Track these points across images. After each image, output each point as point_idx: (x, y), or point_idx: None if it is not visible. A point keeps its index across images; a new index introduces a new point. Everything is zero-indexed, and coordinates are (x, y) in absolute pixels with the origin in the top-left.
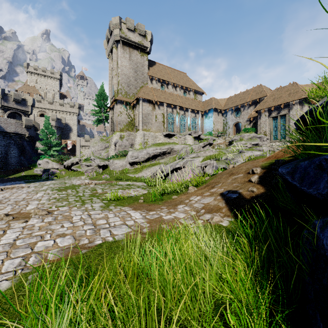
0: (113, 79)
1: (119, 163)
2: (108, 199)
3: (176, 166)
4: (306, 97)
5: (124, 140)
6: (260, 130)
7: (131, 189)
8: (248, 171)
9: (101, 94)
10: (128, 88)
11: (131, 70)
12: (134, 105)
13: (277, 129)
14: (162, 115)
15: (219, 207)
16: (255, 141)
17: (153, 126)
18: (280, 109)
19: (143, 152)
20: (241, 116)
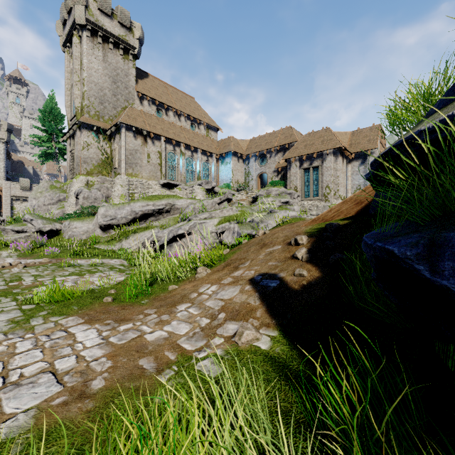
0: (73, 88)
1: (81, 226)
2: (35, 300)
3: (178, 232)
4: (340, 146)
5: (93, 189)
6: (290, 184)
7: (97, 273)
8: (288, 241)
9: (51, 110)
10: (102, 107)
11: (106, 78)
12: (111, 134)
13: (309, 185)
14: (158, 154)
15: (249, 307)
16: (286, 198)
17: (144, 170)
18: (313, 160)
19: (124, 210)
20: (267, 164)
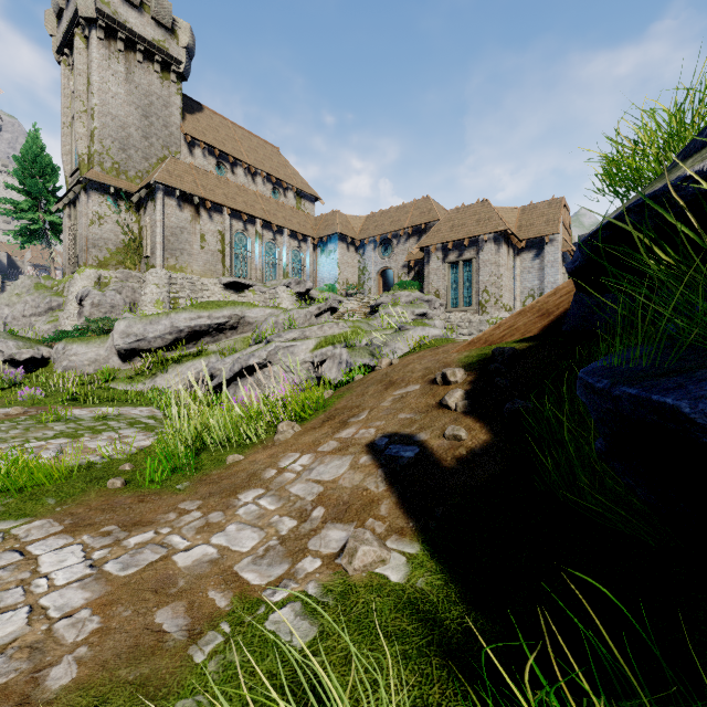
0: (75, 122)
1: (85, 352)
2: None
3: (248, 361)
4: (505, 229)
5: (108, 291)
6: (429, 287)
7: (105, 433)
8: (431, 378)
9: (37, 158)
10: (124, 156)
11: (132, 109)
12: (140, 201)
13: (458, 287)
14: (218, 236)
15: (368, 495)
16: (422, 308)
17: (195, 261)
18: (463, 249)
19: (160, 325)
20: (392, 255)
